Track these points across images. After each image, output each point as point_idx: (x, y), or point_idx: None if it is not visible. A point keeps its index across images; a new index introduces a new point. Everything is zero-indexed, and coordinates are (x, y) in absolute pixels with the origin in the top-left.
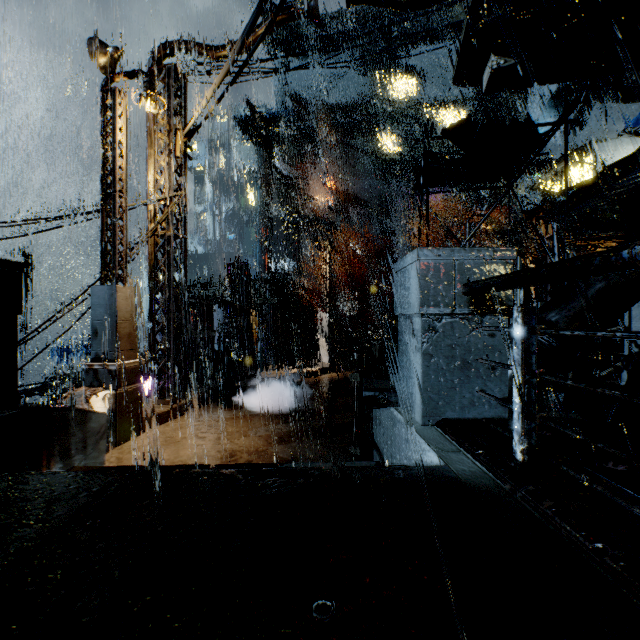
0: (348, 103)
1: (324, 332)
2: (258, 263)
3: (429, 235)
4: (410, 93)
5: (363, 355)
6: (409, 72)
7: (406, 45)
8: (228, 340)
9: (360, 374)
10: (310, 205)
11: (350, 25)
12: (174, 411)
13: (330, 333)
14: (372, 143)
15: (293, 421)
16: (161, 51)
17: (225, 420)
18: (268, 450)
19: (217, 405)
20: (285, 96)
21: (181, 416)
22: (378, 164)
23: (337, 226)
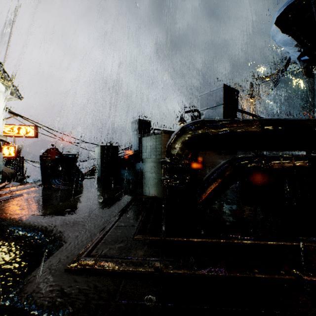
0: None
1: None
2: None
3: None
4: None
5: None
6: None
7: None
8: None
9: None
10: None
11: None
12: None
13: None
14: None
15: None
16: (253, 81)
17: None
18: None
19: None
20: None
21: None
22: None
23: None
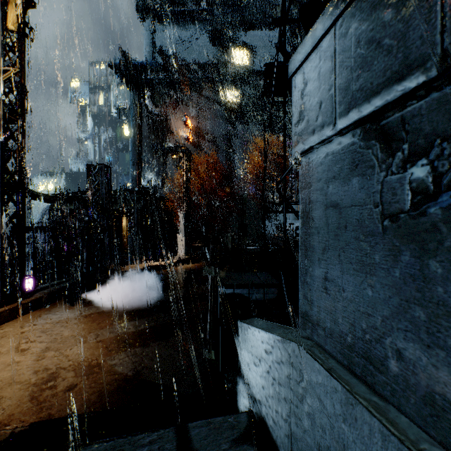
0: (201, 62)
1: (181, 230)
2: (130, 179)
3: (258, 164)
4: (245, 61)
5: (217, 246)
6: (245, 46)
7: (242, 28)
8: (86, 236)
9: (215, 267)
10: (172, 137)
11: (202, 6)
12: (1, 315)
13: (186, 231)
14: (218, 95)
15: (144, 317)
16: None
17: (66, 321)
18: (104, 362)
19: (65, 302)
20: (152, 52)
21: (13, 320)
22: (223, 110)
23: (192, 154)
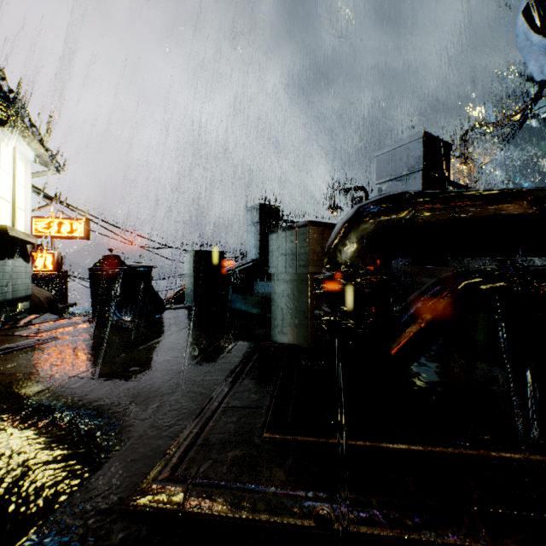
0: None
1: None
2: None
3: None
4: None
5: None
6: None
7: None
8: None
9: None
10: None
11: None
12: None
13: None
14: None
15: None
16: (466, 133)
17: None
18: None
19: None
20: None
21: None
22: None
23: None
